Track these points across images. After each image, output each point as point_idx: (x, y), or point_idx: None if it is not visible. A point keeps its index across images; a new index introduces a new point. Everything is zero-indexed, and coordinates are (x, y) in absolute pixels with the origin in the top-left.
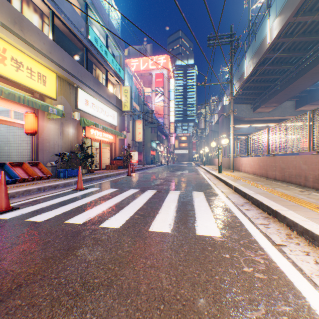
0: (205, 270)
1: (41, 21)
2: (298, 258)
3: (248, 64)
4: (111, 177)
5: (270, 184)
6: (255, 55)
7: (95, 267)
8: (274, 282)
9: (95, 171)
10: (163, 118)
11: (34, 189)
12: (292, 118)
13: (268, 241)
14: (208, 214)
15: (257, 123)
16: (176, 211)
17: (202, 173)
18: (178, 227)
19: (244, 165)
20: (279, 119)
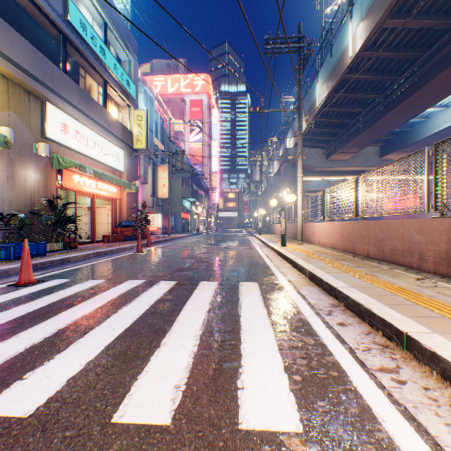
0: None
1: None
2: None
3: (322, 89)
4: (107, 255)
5: (364, 266)
6: (332, 76)
7: None
8: None
9: (82, 246)
10: (201, 165)
11: None
12: (398, 160)
13: (427, 446)
14: (268, 343)
15: (331, 175)
16: (201, 337)
17: (256, 246)
18: (195, 396)
19: (318, 234)
20: (360, 171)
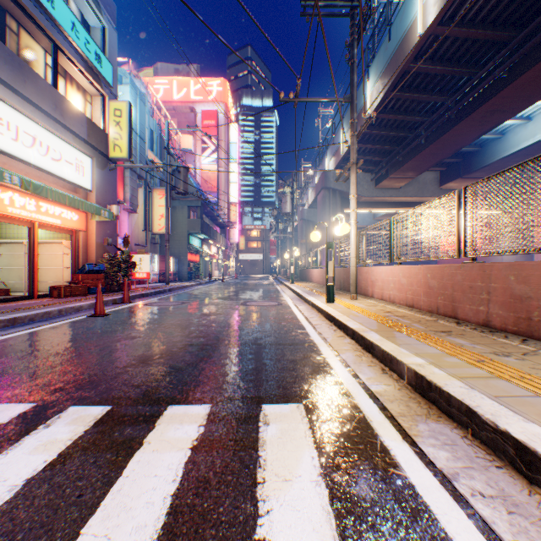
0: None
1: None
2: None
3: (375, 88)
4: (34, 322)
5: (509, 352)
6: (390, 67)
7: None
8: None
9: (3, 304)
10: (217, 194)
11: None
12: None
13: None
14: None
15: (381, 207)
16: None
17: (289, 300)
18: None
19: (381, 284)
20: (415, 203)
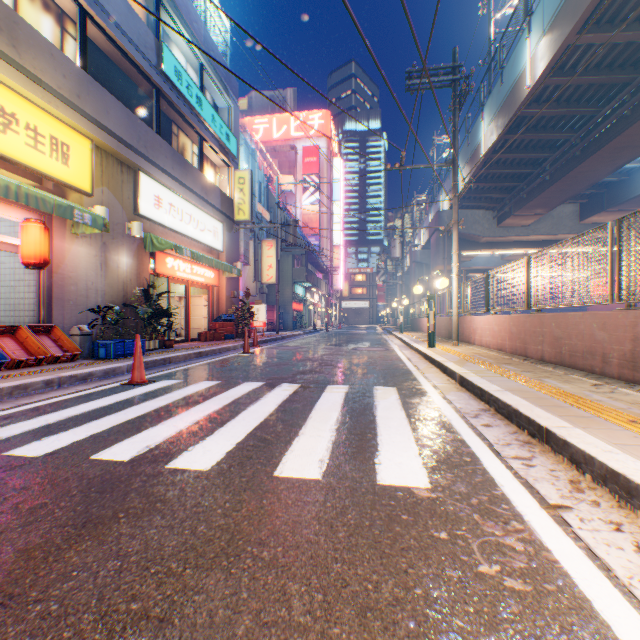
0: (393, 573)
1: (59, 30)
2: (598, 540)
3: (489, 129)
4: (209, 356)
5: (532, 371)
6: (502, 111)
7: (139, 570)
8: (548, 601)
9: (176, 345)
10: (318, 237)
11: (36, 383)
12: (577, 236)
13: (533, 499)
14: (405, 436)
15: (505, 247)
16: (336, 430)
17: (395, 347)
18: (338, 466)
19: (480, 332)
20: (549, 241)
